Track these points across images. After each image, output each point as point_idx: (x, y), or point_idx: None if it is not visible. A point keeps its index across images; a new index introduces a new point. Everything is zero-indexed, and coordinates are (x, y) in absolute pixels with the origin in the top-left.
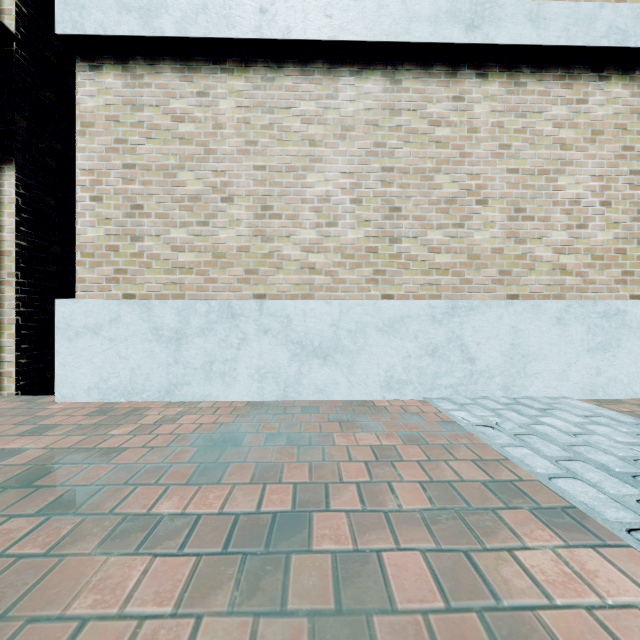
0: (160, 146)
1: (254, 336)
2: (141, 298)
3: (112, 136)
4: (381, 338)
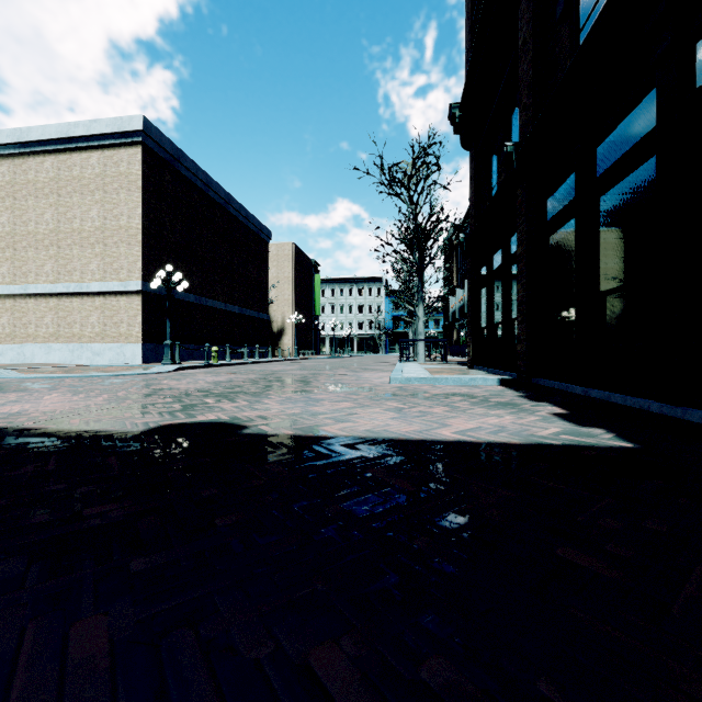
0: None
1: None
2: None
3: None
4: (10, 351)
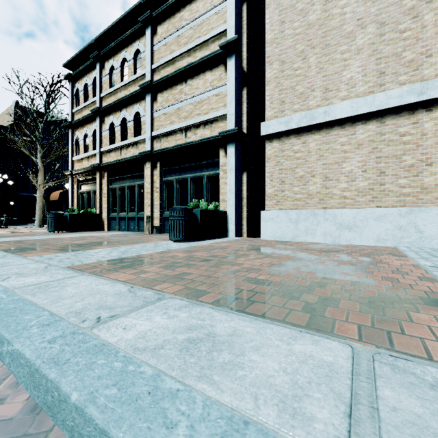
0: (290, 162)
1: (322, 221)
2: (284, 209)
3: (275, 161)
4: (374, 222)
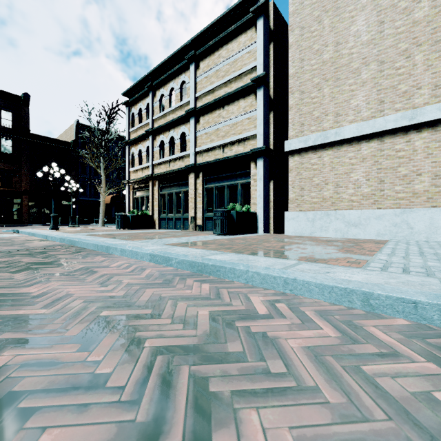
0: (308, 172)
1: (334, 220)
2: (303, 211)
3: (296, 172)
4: (375, 221)
